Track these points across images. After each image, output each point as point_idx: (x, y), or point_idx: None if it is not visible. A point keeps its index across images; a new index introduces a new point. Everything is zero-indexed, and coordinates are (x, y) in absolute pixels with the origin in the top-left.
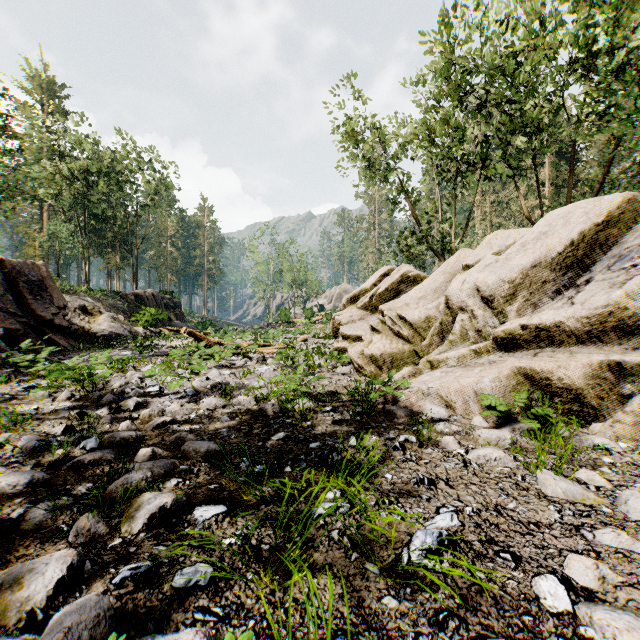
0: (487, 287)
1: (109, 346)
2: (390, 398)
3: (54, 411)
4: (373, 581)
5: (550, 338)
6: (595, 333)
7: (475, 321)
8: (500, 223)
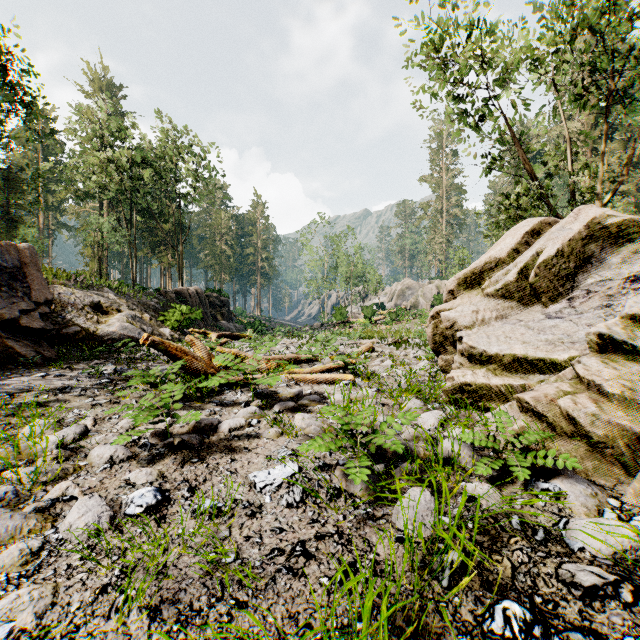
0: None
1: (90, 357)
2: None
3: None
4: None
5: None
6: None
7: None
8: (624, 192)
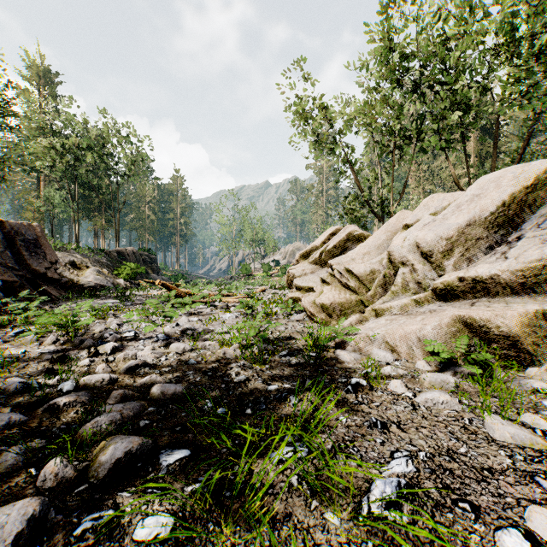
0: (426, 243)
1: (94, 296)
2: (340, 343)
3: (39, 354)
4: (334, 533)
5: (486, 289)
6: (528, 285)
7: (415, 274)
8: (431, 190)
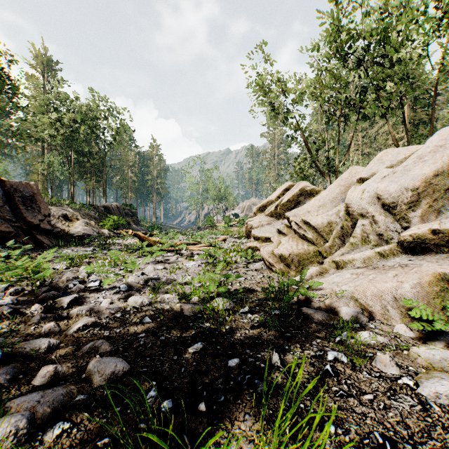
0: (389, 195)
1: (79, 244)
2: (303, 298)
3: None
4: None
5: None
6: None
7: (376, 226)
8: (369, 152)
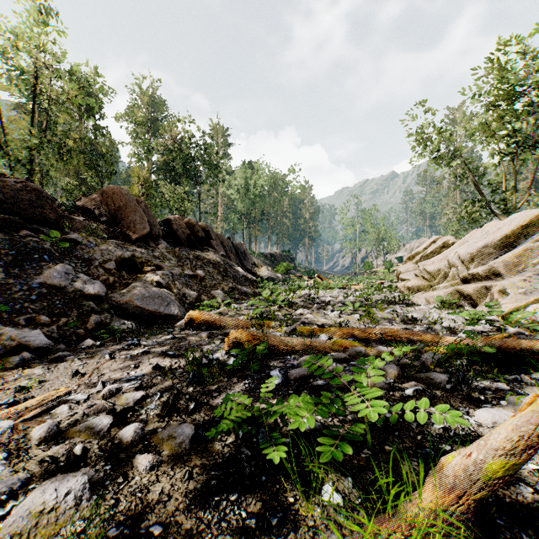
0: (461, 256)
1: (274, 283)
2: (407, 300)
3: (295, 297)
4: (380, 313)
5: (476, 278)
6: (488, 276)
7: (458, 271)
8: None
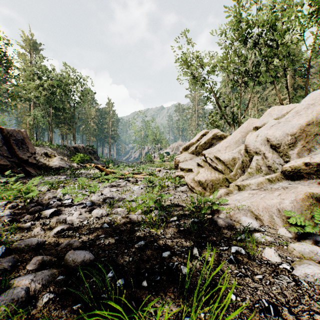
0: (275, 138)
1: (56, 173)
2: (215, 211)
3: None
4: None
5: None
6: None
7: (266, 160)
8: (262, 109)
